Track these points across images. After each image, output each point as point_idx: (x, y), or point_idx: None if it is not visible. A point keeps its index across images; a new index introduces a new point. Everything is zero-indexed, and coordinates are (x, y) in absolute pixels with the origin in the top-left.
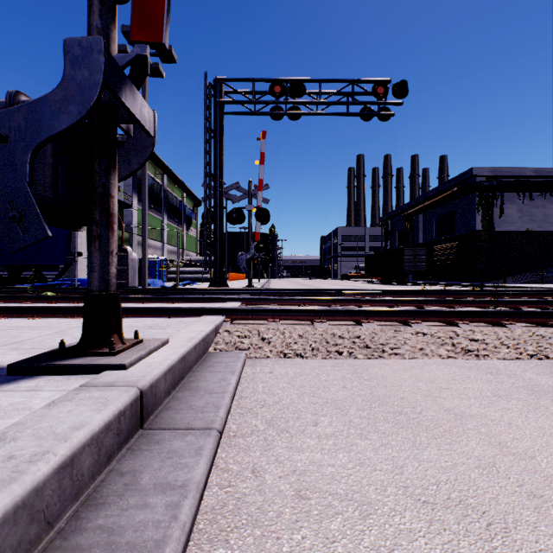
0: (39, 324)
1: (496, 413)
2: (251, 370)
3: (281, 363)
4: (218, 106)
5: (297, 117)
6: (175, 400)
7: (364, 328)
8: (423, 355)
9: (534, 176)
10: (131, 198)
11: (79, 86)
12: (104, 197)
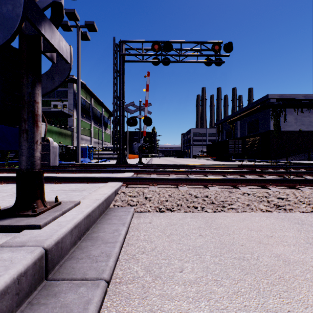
0: (2, 188)
1: (312, 259)
2: (136, 221)
3: (157, 215)
4: (121, 57)
5: (168, 63)
6: (79, 249)
7: (210, 190)
8: (250, 209)
9: (303, 99)
10: (72, 111)
11: (4, 17)
12: (30, 102)
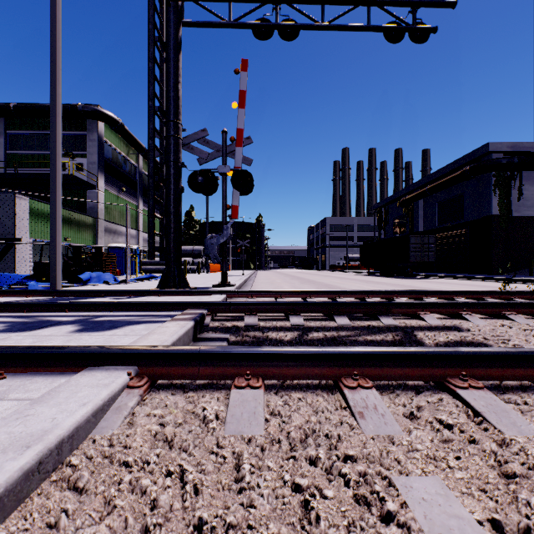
0: None
1: None
2: None
3: None
4: (171, 6)
5: (293, 35)
6: None
7: None
8: None
9: None
10: (96, 177)
11: None
12: None
